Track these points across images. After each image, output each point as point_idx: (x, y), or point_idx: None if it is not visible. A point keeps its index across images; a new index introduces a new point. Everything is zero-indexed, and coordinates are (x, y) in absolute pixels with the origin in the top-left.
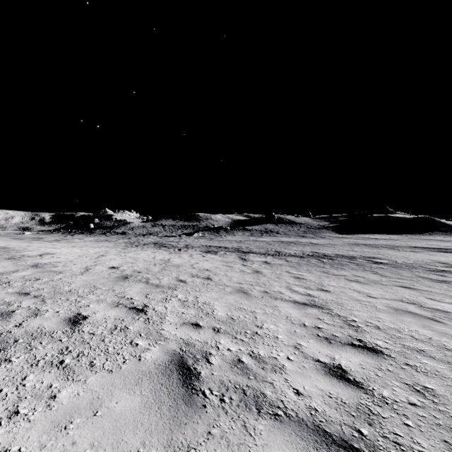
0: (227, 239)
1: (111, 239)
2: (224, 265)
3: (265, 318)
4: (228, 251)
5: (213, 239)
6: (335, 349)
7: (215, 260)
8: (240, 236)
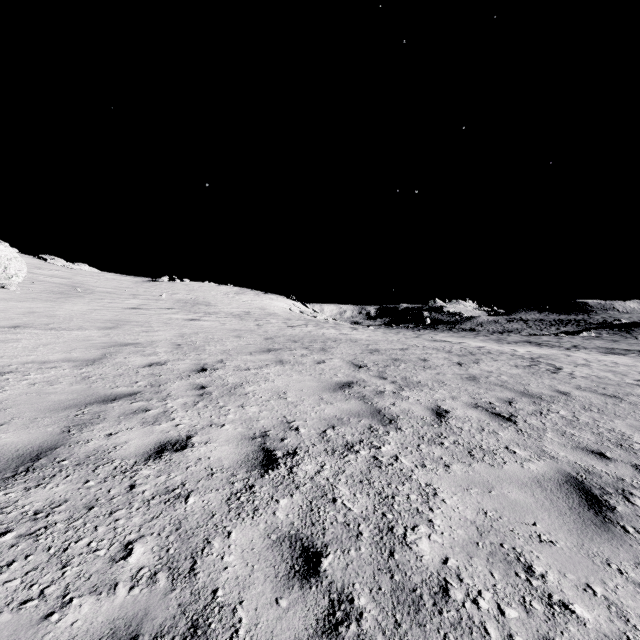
0: None
1: (466, 335)
2: (633, 361)
3: None
4: None
5: (618, 341)
6: None
7: (620, 358)
8: None
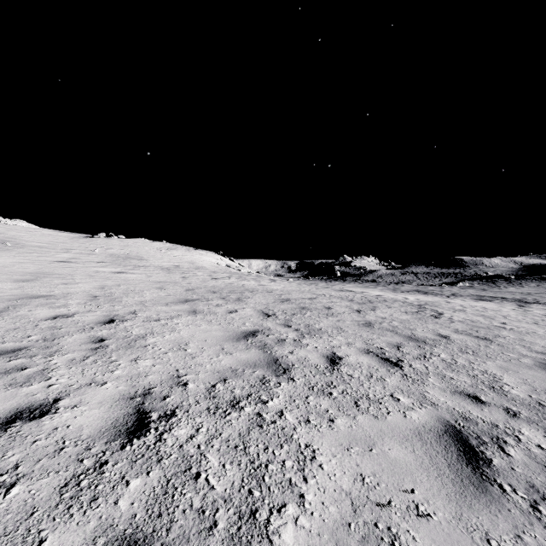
0: (507, 290)
1: (368, 286)
2: (498, 306)
3: (515, 316)
4: (505, 300)
5: (486, 290)
6: (541, 321)
7: (488, 304)
8: (531, 288)
